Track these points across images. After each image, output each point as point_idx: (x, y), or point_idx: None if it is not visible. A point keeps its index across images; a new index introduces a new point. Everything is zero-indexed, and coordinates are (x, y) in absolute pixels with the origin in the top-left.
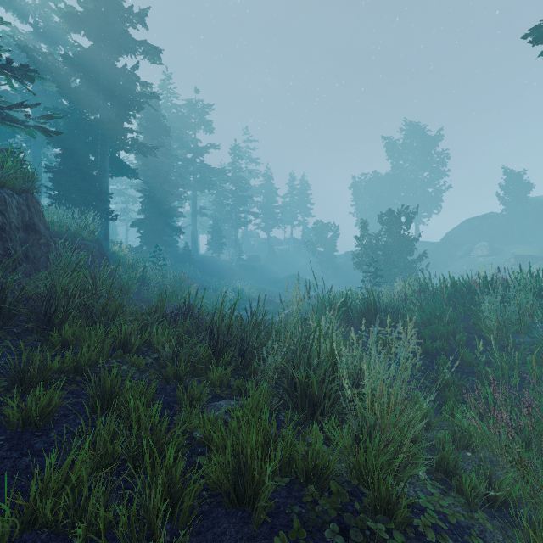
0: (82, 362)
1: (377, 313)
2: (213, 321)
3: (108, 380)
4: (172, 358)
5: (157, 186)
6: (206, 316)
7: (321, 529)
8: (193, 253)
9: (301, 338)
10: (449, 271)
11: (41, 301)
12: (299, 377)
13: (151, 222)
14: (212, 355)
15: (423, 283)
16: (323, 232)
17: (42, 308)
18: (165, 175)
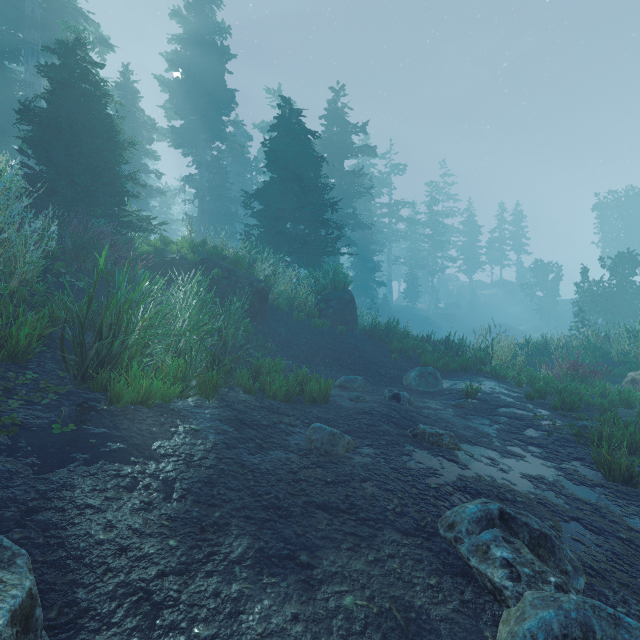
0: (407, 349)
1: (548, 349)
2: (446, 340)
3: (420, 351)
4: (433, 350)
5: (364, 247)
6: (440, 340)
7: (480, 376)
8: (389, 302)
9: (480, 345)
10: (623, 321)
11: (385, 331)
12: (479, 356)
13: (359, 279)
14: (446, 352)
15: (607, 331)
16: (542, 274)
17: (385, 334)
18: (370, 236)
